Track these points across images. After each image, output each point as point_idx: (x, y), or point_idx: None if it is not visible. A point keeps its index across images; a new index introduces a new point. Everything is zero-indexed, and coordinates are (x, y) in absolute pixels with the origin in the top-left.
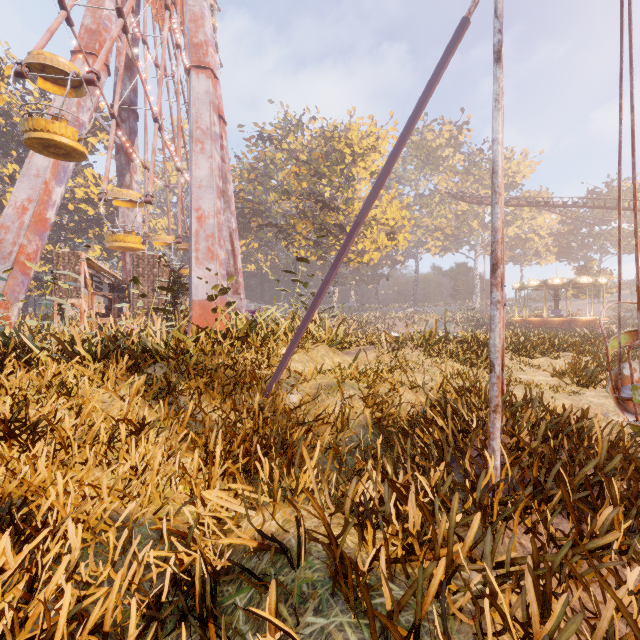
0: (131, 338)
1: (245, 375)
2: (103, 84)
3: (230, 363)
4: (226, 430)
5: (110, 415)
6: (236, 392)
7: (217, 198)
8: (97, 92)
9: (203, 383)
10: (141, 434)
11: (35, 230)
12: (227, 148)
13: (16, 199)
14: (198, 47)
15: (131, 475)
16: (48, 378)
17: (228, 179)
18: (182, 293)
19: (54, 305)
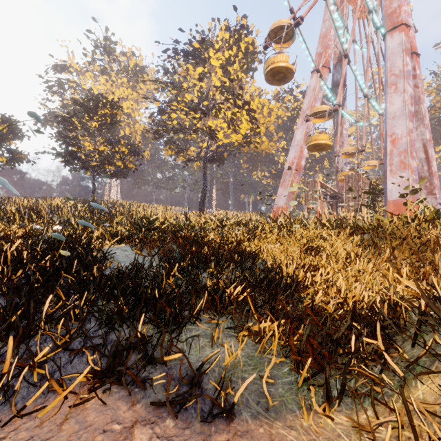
0: (349, 220)
1: (429, 243)
2: (326, 80)
3: (416, 235)
4: (411, 267)
5: (345, 249)
6: (421, 251)
7: (409, 121)
8: (324, 88)
9: (395, 243)
10: (360, 258)
11: (296, 172)
12: (420, 75)
13: (289, 159)
14: (391, 14)
15: (356, 273)
16: (318, 233)
17: (421, 100)
18: (378, 197)
19: (305, 208)
